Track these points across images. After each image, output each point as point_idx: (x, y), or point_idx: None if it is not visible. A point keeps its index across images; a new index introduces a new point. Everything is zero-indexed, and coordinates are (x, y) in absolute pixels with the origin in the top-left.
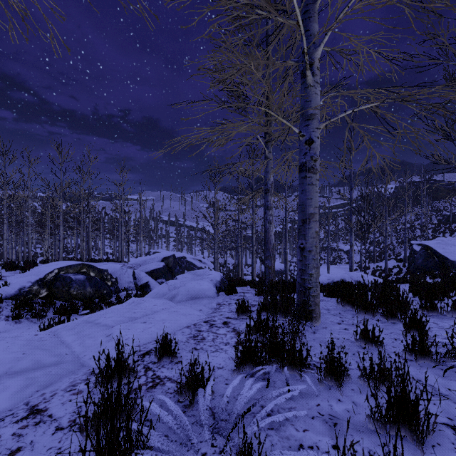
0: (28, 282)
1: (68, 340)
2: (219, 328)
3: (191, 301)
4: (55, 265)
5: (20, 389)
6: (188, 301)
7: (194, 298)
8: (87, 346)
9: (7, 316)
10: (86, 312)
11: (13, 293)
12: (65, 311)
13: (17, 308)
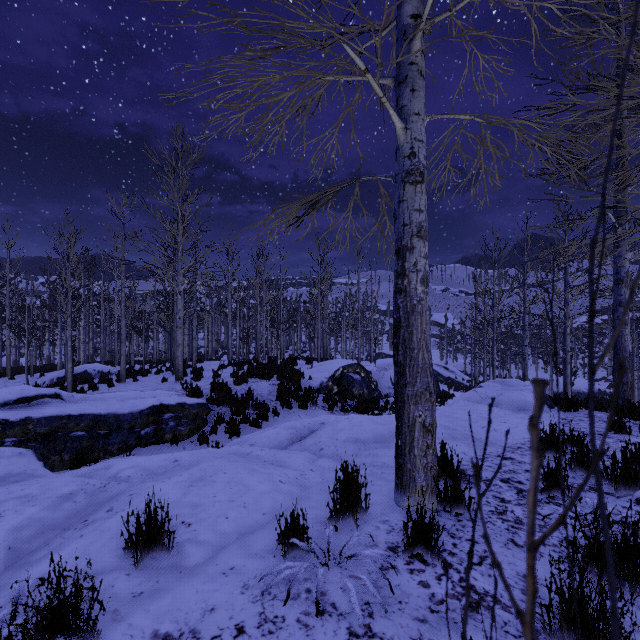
0: (324, 378)
1: (449, 426)
2: (600, 437)
3: (520, 412)
4: (337, 363)
5: (468, 447)
6: (517, 412)
7: (522, 409)
8: (474, 432)
9: (322, 406)
10: (376, 413)
11: (317, 387)
12: (359, 409)
13: (326, 401)
